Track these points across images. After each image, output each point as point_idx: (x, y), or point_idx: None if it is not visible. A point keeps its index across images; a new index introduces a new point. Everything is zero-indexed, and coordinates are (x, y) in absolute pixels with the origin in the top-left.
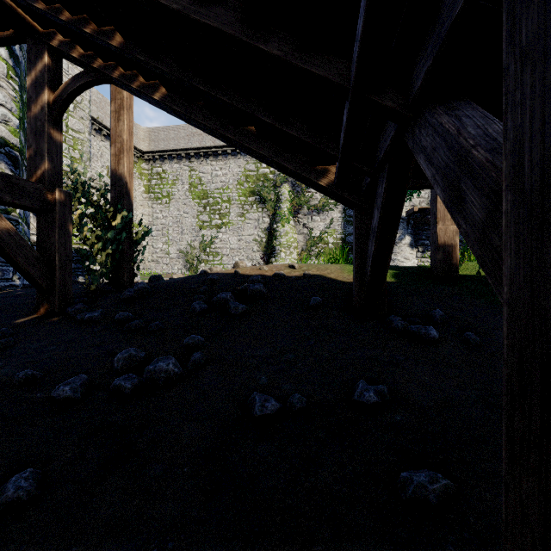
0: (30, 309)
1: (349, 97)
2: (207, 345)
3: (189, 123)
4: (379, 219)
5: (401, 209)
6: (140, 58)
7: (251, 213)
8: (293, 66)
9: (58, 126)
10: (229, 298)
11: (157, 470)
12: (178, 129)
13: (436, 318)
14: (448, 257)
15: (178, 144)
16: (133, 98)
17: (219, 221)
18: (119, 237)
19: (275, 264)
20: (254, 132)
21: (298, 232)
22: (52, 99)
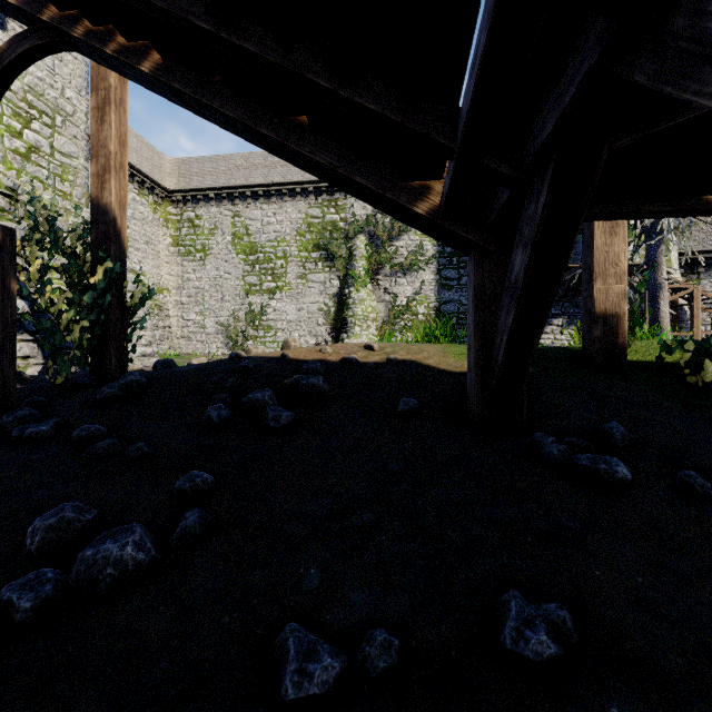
0: None
1: None
2: (217, 491)
3: (203, 115)
4: (527, 266)
5: (571, 246)
6: None
7: (315, 273)
8: None
9: None
10: (267, 399)
11: None
12: (217, 161)
13: (614, 439)
14: (612, 334)
15: (217, 180)
16: (126, 90)
17: (273, 284)
18: (101, 301)
19: (345, 344)
20: (306, 125)
21: (377, 299)
22: None
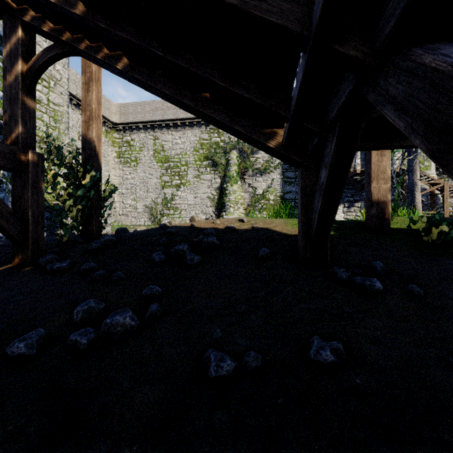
0: (7, 259)
1: (308, 48)
2: (164, 295)
3: (150, 91)
4: (327, 177)
5: (349, 167)
6: (101, 26)
7: (205, 174)
8: (249, 16)
9: (31, 94)
10: (185, 249)
11: (104, 449)
12: (144, 105)
13: (377, 270)
14: (382, 213)
15: (144, 117)
16: (101, 72)
17: (179, 181)
18: (88, 194)
19: (227, 218)
20: (208, 98)
21: (244, 190)
22: (26, 69)
